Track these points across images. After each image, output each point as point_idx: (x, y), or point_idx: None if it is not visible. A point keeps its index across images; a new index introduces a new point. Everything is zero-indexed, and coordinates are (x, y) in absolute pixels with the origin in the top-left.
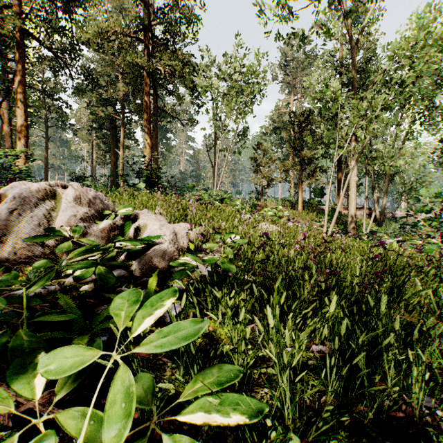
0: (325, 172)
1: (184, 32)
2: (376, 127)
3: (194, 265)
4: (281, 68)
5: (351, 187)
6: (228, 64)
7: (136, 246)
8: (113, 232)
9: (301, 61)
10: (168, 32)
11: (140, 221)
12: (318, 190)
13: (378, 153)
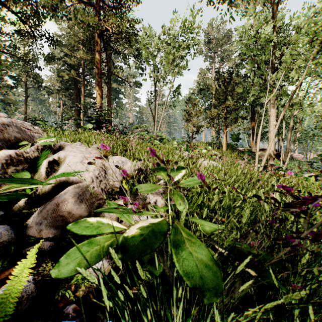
0: (245, 119)
1: (129, 1)
2: (319, 61)
3: (117, 228)
4: (205, 43)
5: (271, 130)
6: (165, 33)
7: (46, 186)
8: (18, 166)
9: (221, 38)
10: (116, 0)
11: (61, 152)
12: (235, 136)
13: (292, 101)
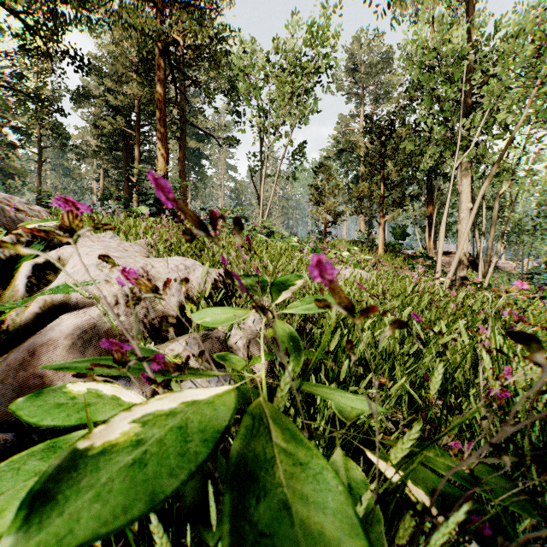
0: (416, 200)
1: None
2: None
3: None
4: (348, 72)
5: (462, 217)
6: (279, 51)
7: (24, 313)
8: None
9: (374, 63)
10: None
11: (64, 248)
12: (398, 230)
13: (499, 168)
